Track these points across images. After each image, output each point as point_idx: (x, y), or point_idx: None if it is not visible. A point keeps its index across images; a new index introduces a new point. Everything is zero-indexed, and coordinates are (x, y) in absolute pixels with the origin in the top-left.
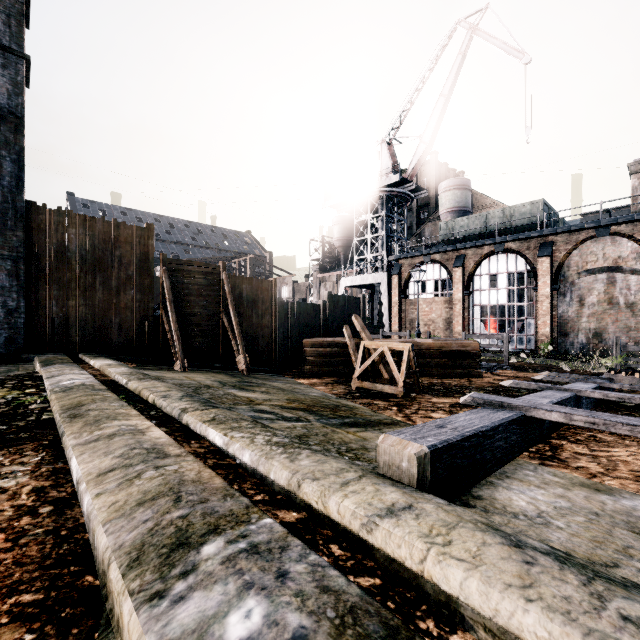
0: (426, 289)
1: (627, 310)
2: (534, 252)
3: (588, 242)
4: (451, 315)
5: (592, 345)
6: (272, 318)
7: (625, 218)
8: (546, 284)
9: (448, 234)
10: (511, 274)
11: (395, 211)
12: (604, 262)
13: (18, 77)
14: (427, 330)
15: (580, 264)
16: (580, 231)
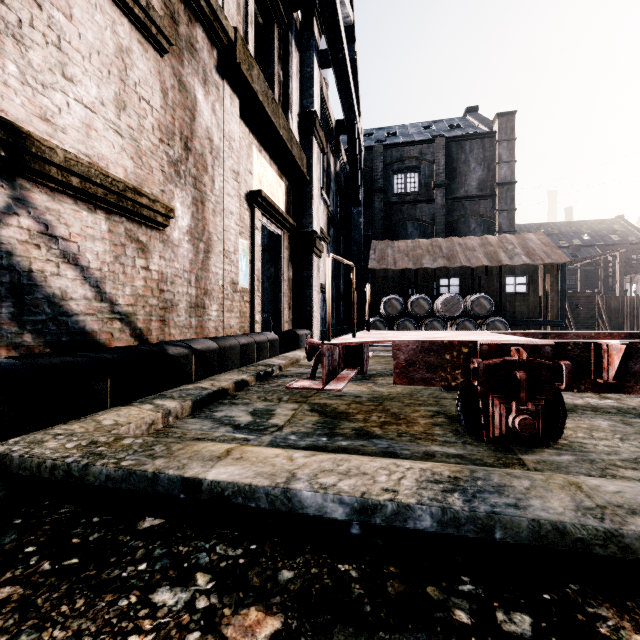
0: None
1: None
2: None
3: None
4: None
5: None
6: (634, 319)
7: None
8: None
9: None
10: None
11: None
12: None
13: None
14: None
15: None
16: None
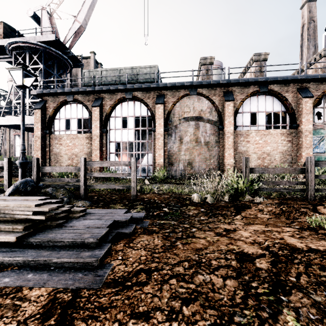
0: (70, 126)
1: (205, 146)
2: (153, 101)
3: (185, 98)
4: (92, 150)
5: (187, 171)
6: None
7: (206, 82)
8: (161, 125)
9: (90, 81)
10: (136, 131)
11: (55, 69)
12: (194, 113)
13: None
14: (71, 163)
15: (180, 113)
16: (181, 89)
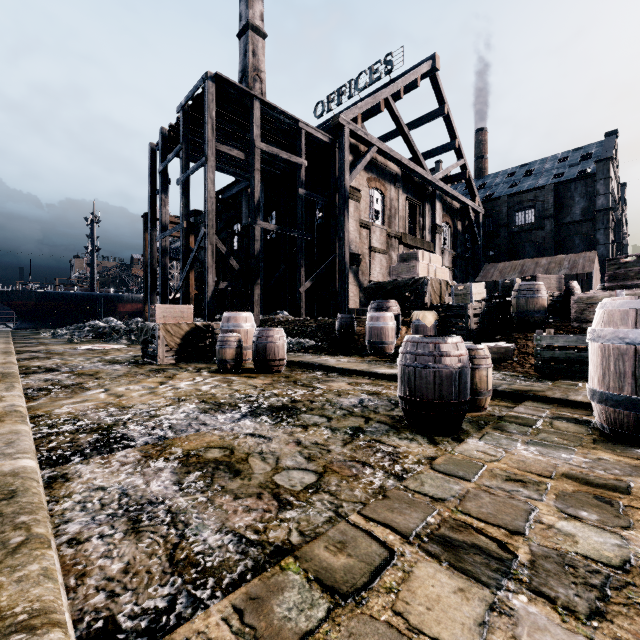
0: None
1: None
2: None
3: None
4: None
5: None
6: None
7: None
8: None
9: None
10: None
11: None
12: None
13: (608, 249)
14: None
15: None
16: None
